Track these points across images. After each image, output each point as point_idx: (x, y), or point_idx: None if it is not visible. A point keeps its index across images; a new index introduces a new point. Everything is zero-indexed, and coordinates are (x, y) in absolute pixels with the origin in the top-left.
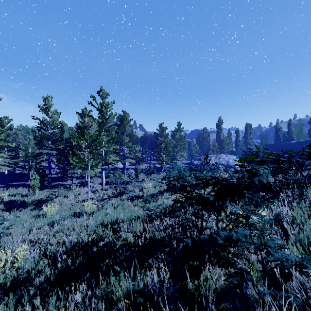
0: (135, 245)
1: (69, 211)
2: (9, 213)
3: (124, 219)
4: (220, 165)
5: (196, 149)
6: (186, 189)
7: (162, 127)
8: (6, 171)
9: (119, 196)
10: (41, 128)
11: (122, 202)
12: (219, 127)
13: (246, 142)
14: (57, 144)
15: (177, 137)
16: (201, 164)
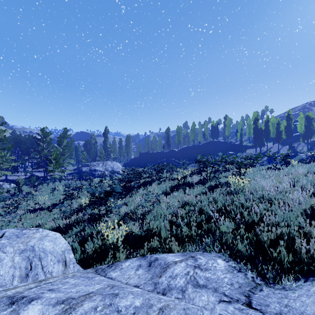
0: (70, 224)
1: None
2: None
3: (42, 223)
4: (106, 171)
5: (84, 155)
6: (94, 195)
7: (45, 132)
8: None
9: (12, 212)
10: None
11: (24, 216)
12: (106, 135)
13: (127, 150)
14: None
15: (64, 144)
16: (90, 171)
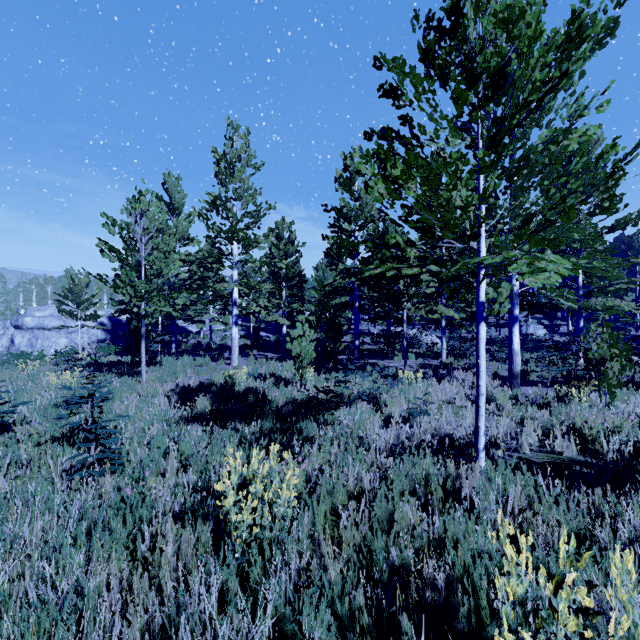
0: None
1: (350, 549)
2: (211, 430)
3: None
4: None
5: None
6: None
7: None
8: (284, 329)
9: None
10: (338, 227)
11: None
12: None
13: None
14: (370, 264)
15: None
16: None
